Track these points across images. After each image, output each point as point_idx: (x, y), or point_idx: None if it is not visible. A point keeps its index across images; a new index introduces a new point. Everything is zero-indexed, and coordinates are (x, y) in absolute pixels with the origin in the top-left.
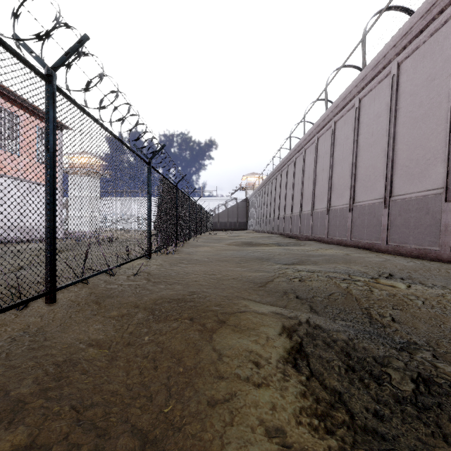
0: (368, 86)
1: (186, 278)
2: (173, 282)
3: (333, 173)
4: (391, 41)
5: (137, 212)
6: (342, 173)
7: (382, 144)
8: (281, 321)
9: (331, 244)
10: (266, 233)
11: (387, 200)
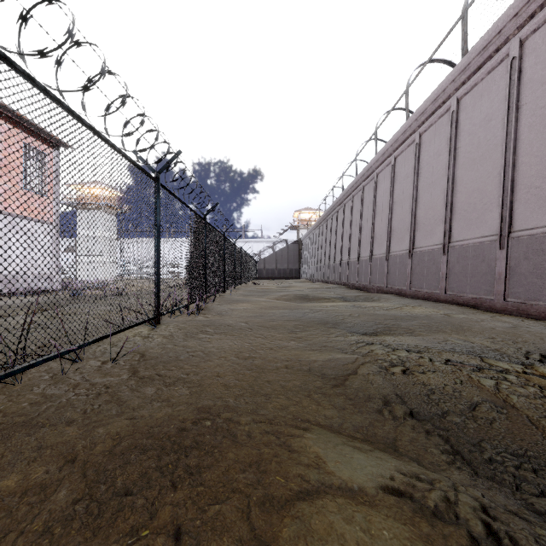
0: (472, 79)
1: (202, 368)
2: (176, 380)
3: (418, 202)
4: (511, 9)
5: (133, 253)
6: (431, 202)
7: (495, 158)
8: (423, 541)
9: (416, 298)
10: (325, 283)
11: (505, 237)
